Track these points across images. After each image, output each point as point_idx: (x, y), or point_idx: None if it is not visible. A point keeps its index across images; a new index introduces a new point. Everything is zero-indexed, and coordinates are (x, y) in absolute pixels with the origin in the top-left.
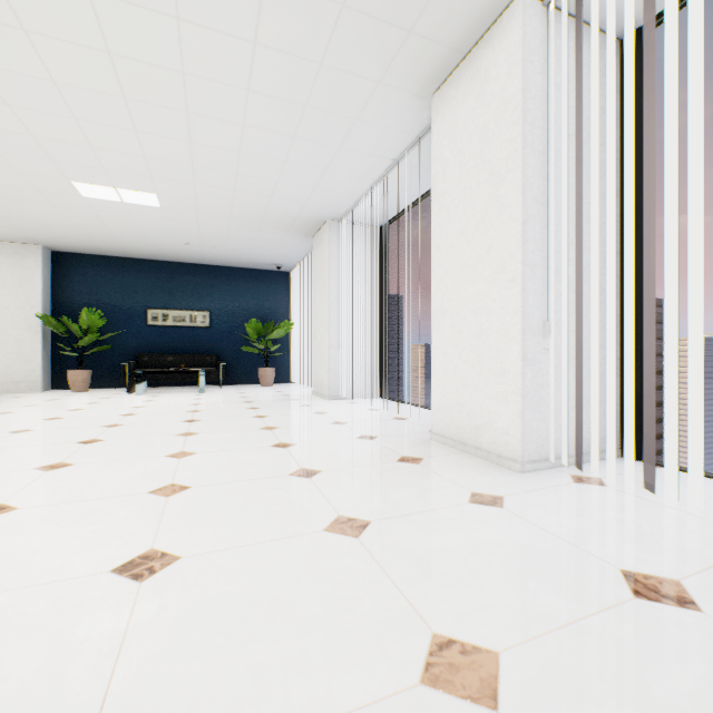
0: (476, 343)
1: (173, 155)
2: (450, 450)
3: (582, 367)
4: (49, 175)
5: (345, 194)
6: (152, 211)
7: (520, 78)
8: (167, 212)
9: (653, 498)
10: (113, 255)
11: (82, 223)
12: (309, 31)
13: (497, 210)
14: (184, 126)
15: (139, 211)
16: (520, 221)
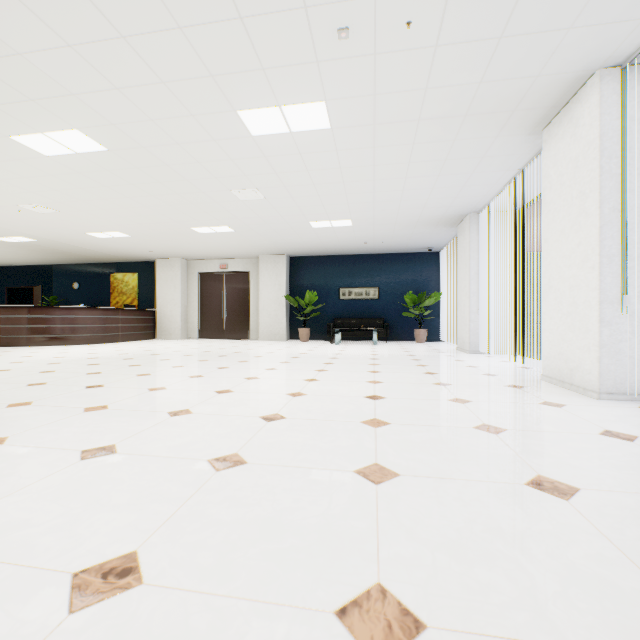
0: (570, 310)
1: (363, 200)
2: (551, 386)
3: None
4: (300, 221)
5: (481, 196)
6: (347, 228)
7: (597, 128)
8: (355, 227)
9: None
10: (320, 255)
11: (309, 240)
12: (445, 131)
13: (583, 217)
14: (371, 186)
15: (340, 229)
16: (597, 226)
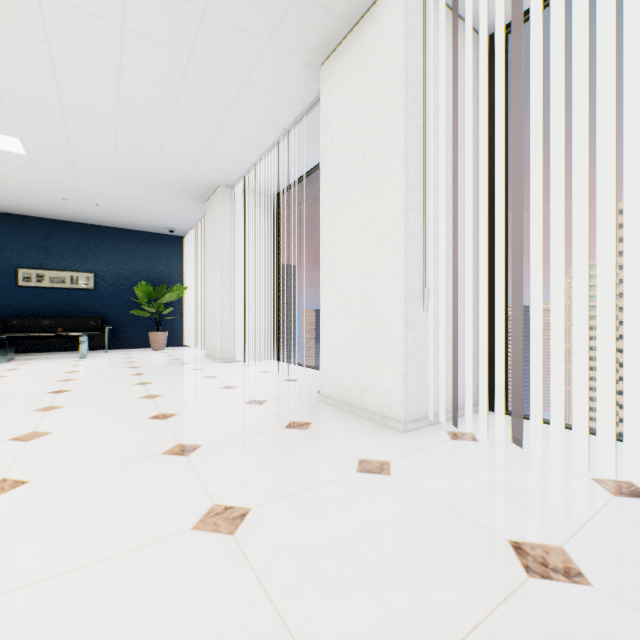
0: (362, 307)
1: (35, 93)
2: (338, 412)
3: (455, 330)
4: None
5: (237, 160)
6: (16, 158)
7: (403, 52)
8: (36, 161)
9: (519, 451)
10: None
11: None
12: None
13: (382, 178)
14: (46, 59)
15: None
16: (403, 190)
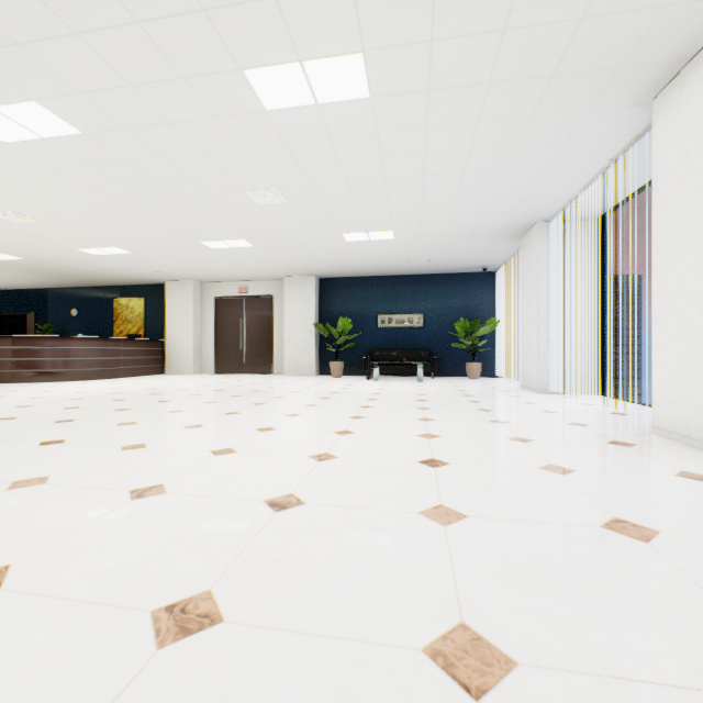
0: (702, 340)
1: (408, 204)
2: (671, 442)
3: None
4: (330, 233)
5: (555, 198)
6: (387, 242)
7: None
8: (398, 241)
9: None
10: (355, 276)
11: (342, 258)
12: (522, 100)
13: None
14: (419, 184)
15: (379, 244)
16: None
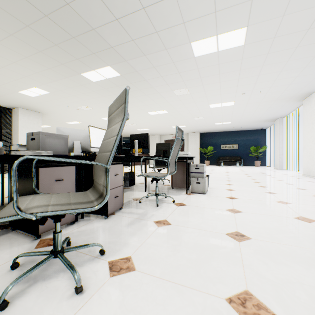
0: (309, 155)
1: (237, 117)
2: (304, 176)
3: None
4: (211, 123)
5: (283, 114)
6: (228, 124)
7: None
8: (231, 124)
9: None
10: (212, 132)
11: (211, 128)
12: (269, 103)
13: (312, 129)
14: (241, 114)
15: (225, 124)
16: None
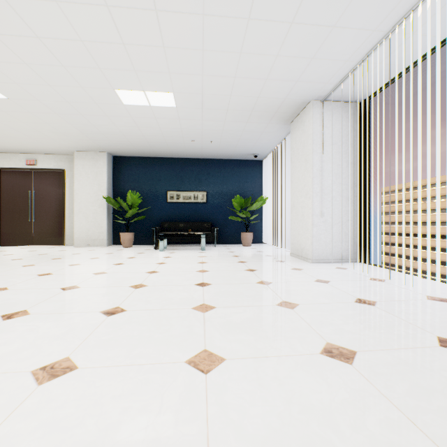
0: None
1: (186, 39)
2: None
3: None
4: (100, 85)
5: (342, 61)
6: (169, 112)
7: None
8: (180, 111)
9: None
10: (146, 156)
11: (126, 130)
12: None
13: None
14: None
15: (161, 113)
16: None
